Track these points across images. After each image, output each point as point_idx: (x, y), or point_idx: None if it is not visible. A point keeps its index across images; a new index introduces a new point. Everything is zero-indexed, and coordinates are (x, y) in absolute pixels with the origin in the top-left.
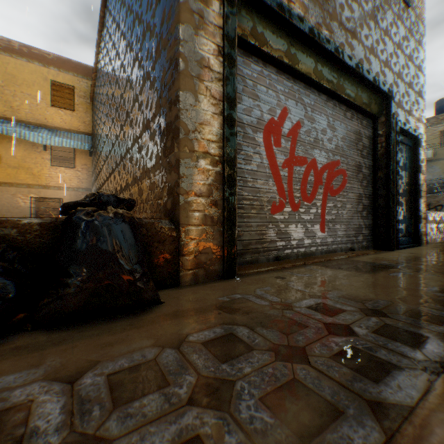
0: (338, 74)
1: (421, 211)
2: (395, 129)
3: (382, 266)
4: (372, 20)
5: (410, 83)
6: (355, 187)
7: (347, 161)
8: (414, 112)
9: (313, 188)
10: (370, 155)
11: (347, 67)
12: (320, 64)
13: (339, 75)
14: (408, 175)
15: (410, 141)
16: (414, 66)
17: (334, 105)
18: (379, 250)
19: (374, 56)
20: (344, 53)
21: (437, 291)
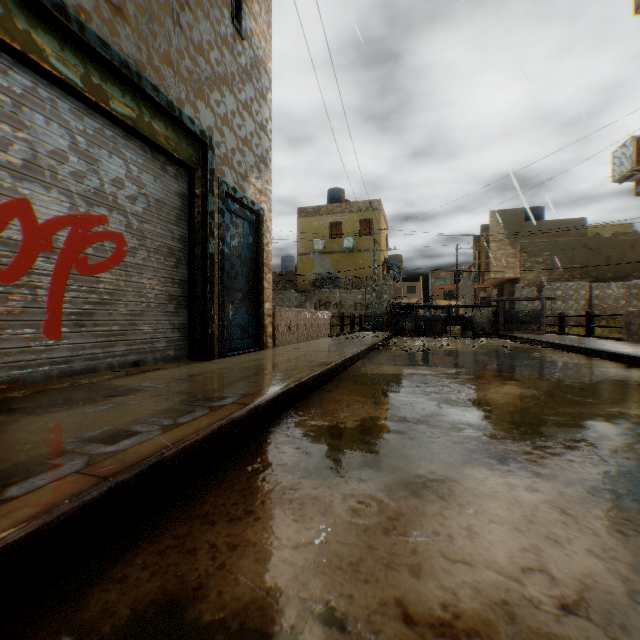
0: (89, 64)
1: (266, 306)
2: (218, 192)
3: (124, 391)
4: (168, 15)
5: (248, 140)
6: (150, 266)
7: (128, 221)
8: (255, 179)
9: (21, 255)
10: (184, 222)
11: (101, 58)
12: (24, 19)
13: (91, 67)
14: (251, 259)
15: (252, 217)
16: (255, 121)
17: (91, 119)
18: (197, 360)
19: (175, 72)
20: (87, 28)
21: (85, 439)
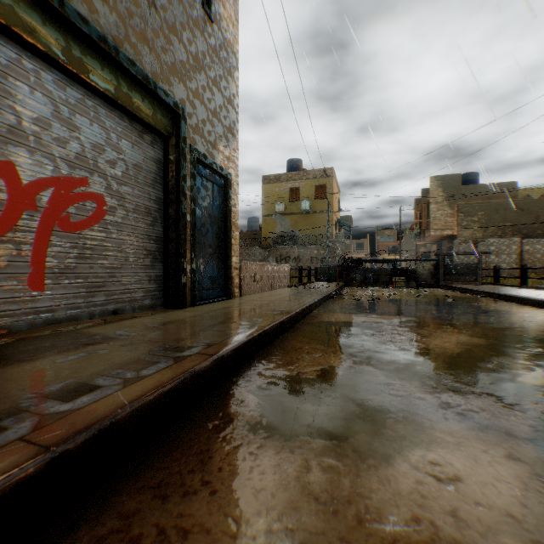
0: (69, 38)
1: (234, 260)
2: (190, 158)
3: (98, 339)
4: None
5: (217, 113)
6: (128, 224)
7: (108, 183)
8: (223, 148)
9: (6, 213)
10: (159, 185)
11: (81, 32)
12: None
13: (72, 41)
14: (220, 219)
15: (221, 181)
16: (223, 96)
17: (73, 89)
18: (171, 308)
19: (150, 49)
20: (67, 4)
21: (44, 394)
